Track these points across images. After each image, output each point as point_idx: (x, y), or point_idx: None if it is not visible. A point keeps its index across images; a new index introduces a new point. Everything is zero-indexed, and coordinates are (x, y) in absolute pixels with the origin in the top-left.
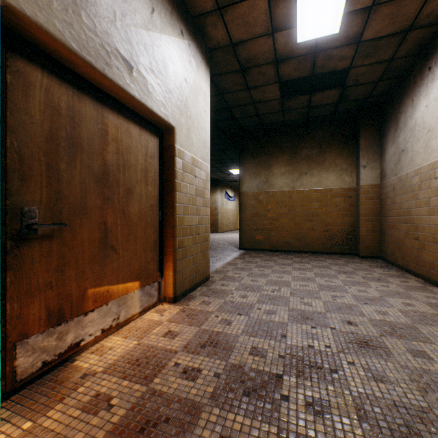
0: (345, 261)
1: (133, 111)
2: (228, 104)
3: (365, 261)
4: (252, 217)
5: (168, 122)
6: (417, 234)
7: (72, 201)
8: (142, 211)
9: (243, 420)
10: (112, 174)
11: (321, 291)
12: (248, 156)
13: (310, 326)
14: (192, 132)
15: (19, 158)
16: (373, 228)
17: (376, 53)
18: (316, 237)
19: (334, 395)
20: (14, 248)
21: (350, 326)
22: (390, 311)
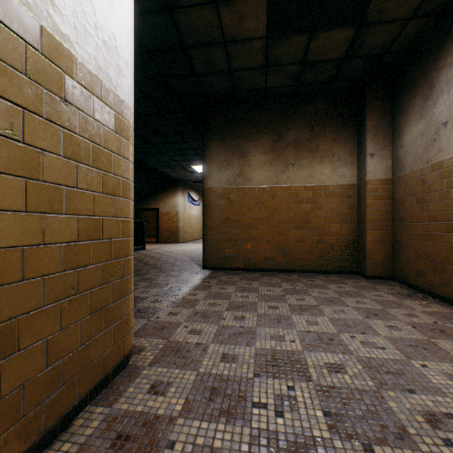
0: (353, 285)
1: None
2: (184, 38)
3: (378, 285)
4: (221, 224)
5: None
6: None
7: None
8: None
9: None
10: None
11: (387, 394)
12: (215, 137)
13: None
14: None
15: None
16: (383, 239)
17: None
18: (307, 251)
19: None
20: None
21: None
22: None
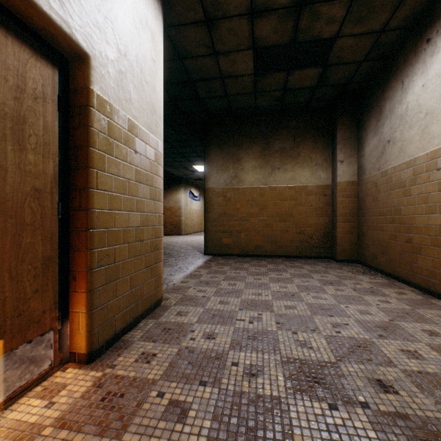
0: (324, 266)
1: None
2: (191, 75)
3: (344, 266)
4: (220, 218)
5: (71, 38)
6: (410, 236)
7: None
8: (7, 200)
9: None
10: None
11: (316, 317)
12: (214, 146)
13: (326, 402)
14: (129, 81)
15: None
16: (350, 230)
17: (368, 18)
18: (290, 240)
19: None
20: None
21: (389, 396)
22: (419, 348)
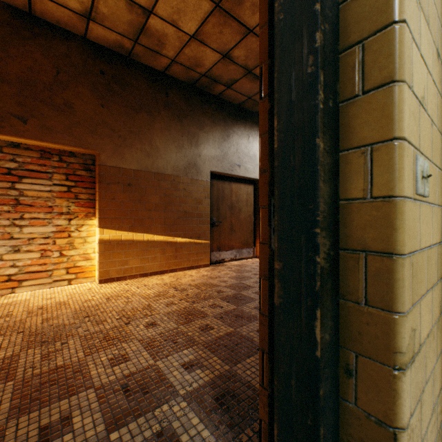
0: None
1: (241, 178)
2: None
3: None
4: None
5: (256, 179)
6: None
7: (222, 215)
8: (245, 217)
9: None
10: (234, 205)
11: None
12: None
13: None
14: None
15: (211, 205)
16: None
17: None
18: None
19: None
20: (210, 228)
21: None
22: None
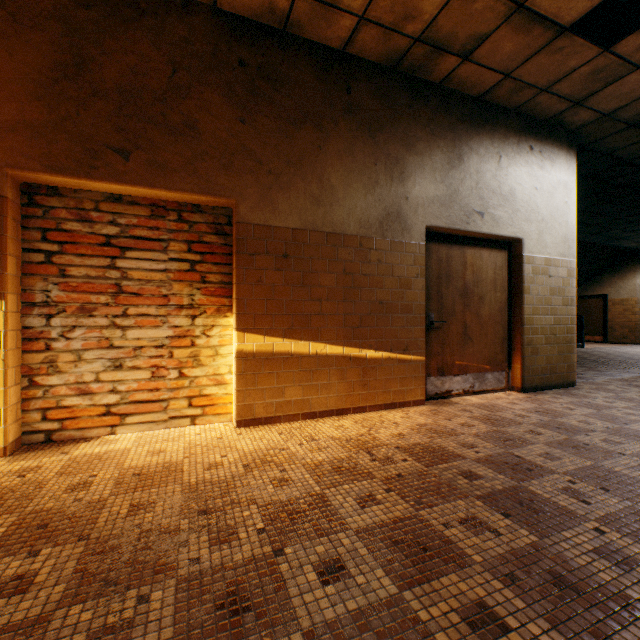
0: None
1: (484, 239)
2: (623, 159)
3: None
4: None
5: (514, 238)
6: None
7: (447, 309)
8: (491, 313)
9: (548, 431)
10: (469, 289)
11: None
12: None
13: None
14: (545, 233)
15: (427, 290)
16: None
17: None
18: None
19: (633, 444)
20: (425, 332)
21: None
22: None
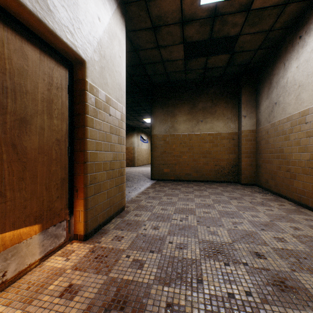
0: (232, 188)
1: (30, 30)
2: (142, 61)
3: (246, 188)
4: (161, 155)
5: (76, 53)
6: (289, 167)
7: None
8: (44, 146)
9: None
10: None
11: (223, 218)
12: (158, 106)
13: (223, 262)
14: (106, 72)
15: None
16: (251, 163)
17: (260, 23)
18: (209, 170)
19: None
20: None
21: (260, 260)
22: (285, 236)
